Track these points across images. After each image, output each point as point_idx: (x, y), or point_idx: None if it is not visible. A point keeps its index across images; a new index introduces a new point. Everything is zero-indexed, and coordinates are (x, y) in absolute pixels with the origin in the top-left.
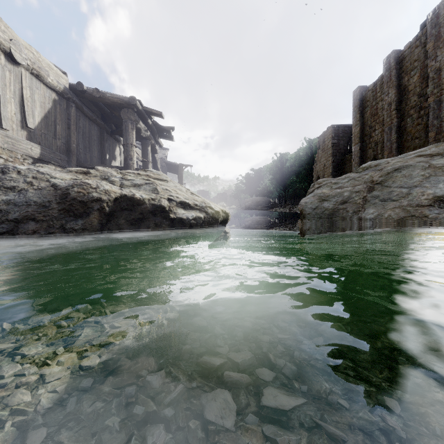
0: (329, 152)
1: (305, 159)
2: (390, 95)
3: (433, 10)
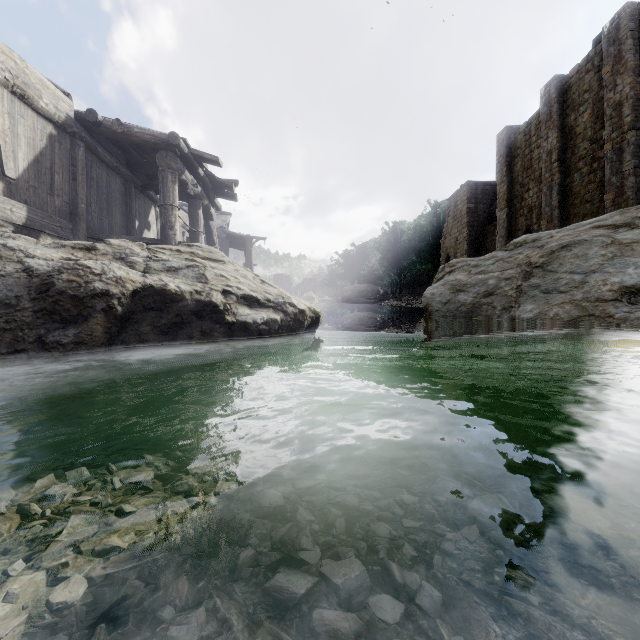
0: (464, 220)
1: (429, 231)
2: (551, 140)
3: (611, 20)
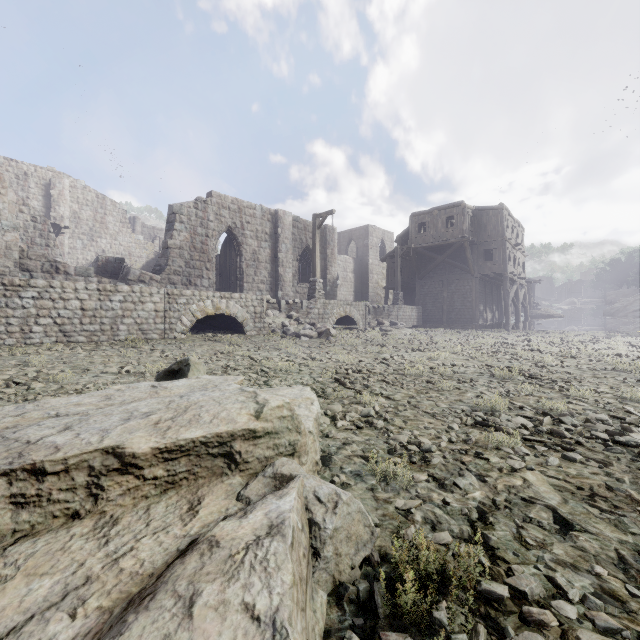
0: None
1: None
2: None
3: None
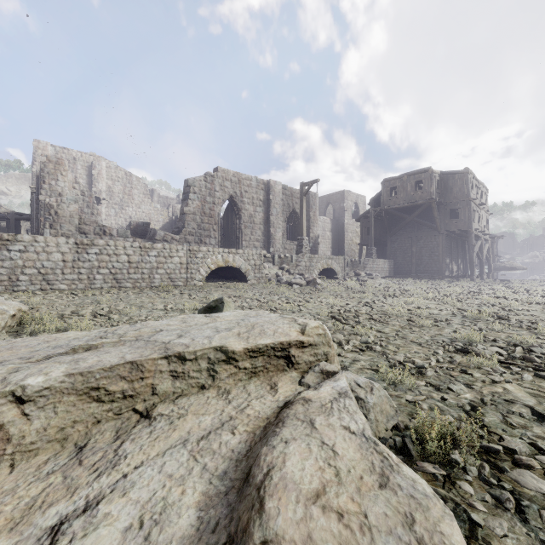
0: None
1: None
2: None
3: None
